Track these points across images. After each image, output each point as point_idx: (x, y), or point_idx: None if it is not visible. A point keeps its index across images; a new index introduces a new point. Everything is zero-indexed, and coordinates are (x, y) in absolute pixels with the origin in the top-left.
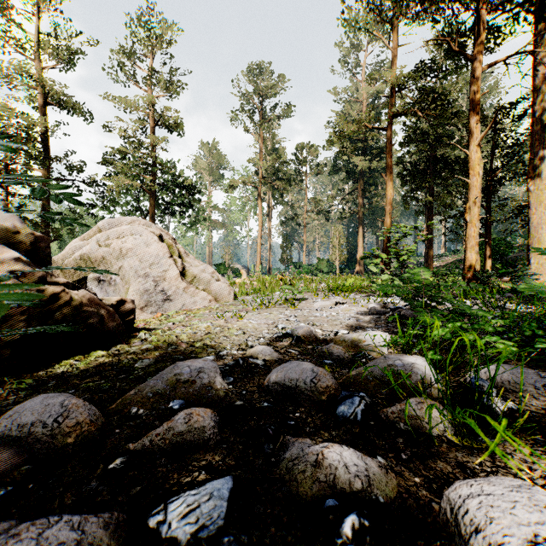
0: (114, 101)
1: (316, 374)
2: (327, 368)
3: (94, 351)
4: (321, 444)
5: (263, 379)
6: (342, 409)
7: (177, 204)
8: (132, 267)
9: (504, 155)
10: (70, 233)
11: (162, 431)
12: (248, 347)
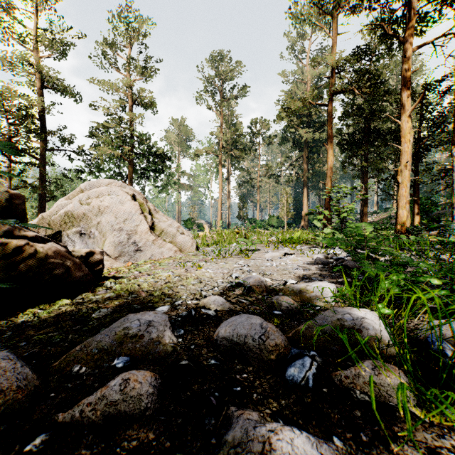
0: (99, 84)
1: (265, 330)
2: (276, 321)
3: (61, 299)
4: (268, 426)
5: (213, 331)
6: (292, 372)
7: (151, 170)
8: (108, 222)
9: (430, 126)
10: (63, 194)
11: (94, 400)
12: (202, 297)
